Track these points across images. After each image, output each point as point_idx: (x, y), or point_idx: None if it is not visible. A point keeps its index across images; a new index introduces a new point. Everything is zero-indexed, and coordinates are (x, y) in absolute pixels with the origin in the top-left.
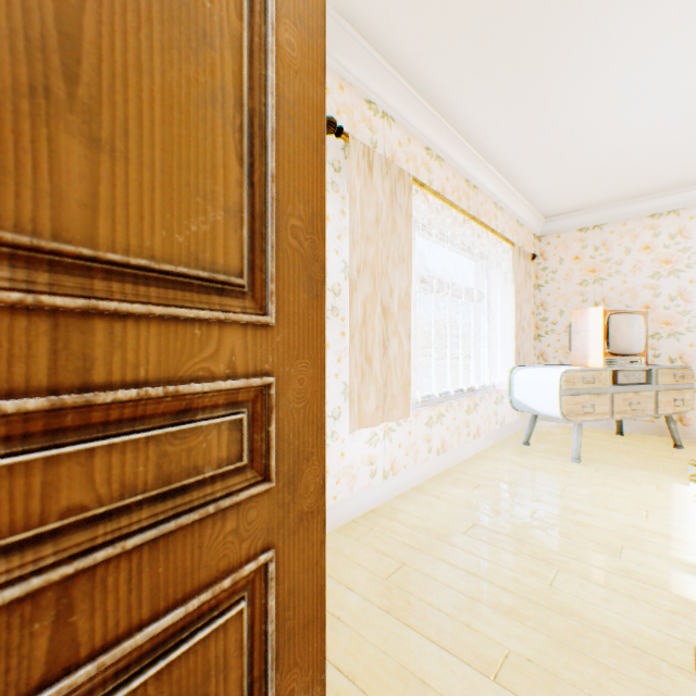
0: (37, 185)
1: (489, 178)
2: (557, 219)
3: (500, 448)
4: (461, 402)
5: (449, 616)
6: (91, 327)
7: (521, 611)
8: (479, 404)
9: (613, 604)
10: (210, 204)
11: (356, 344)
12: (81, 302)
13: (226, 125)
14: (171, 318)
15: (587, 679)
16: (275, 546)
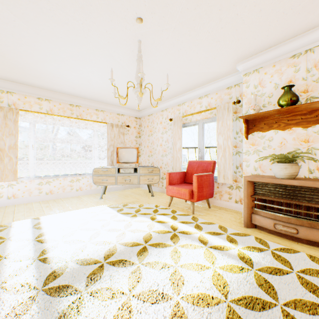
0: None
1: (86, 102)
2: (142, 111)
3: (91, 195)
4: (66, 178)
5: None
6: None
7: None
8: (82, 179)
9: None
10: None
11: None
12: None
13: None
14: None
15: None
16: None
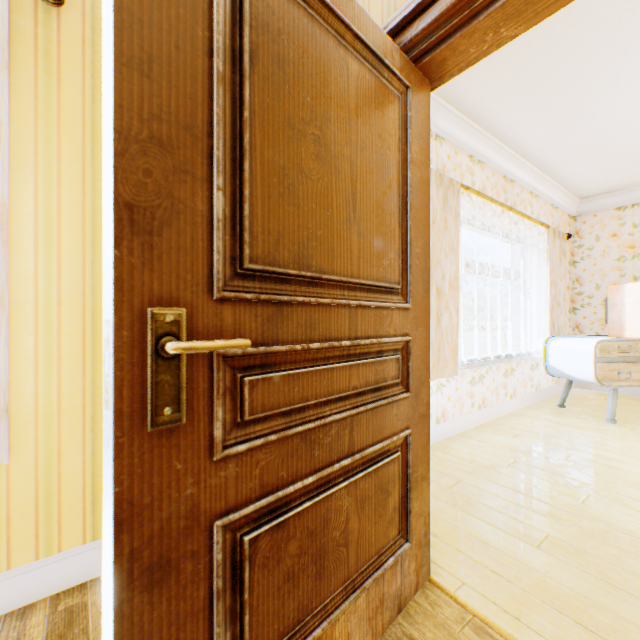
0: (347, 257)
1: (525, 172)
2: (593, 199)
3: (535, 409)
4: (499, 367)
5: (500, 512)
6: (357, 312)
7: (557, 515)
8: (515, 369)
9: (636, 518)
10: (389, 251)
11: None
12: (357, 302)
13: (394, 209)
14: (377, 307)
15: (609, 554)
16: (410, 428)
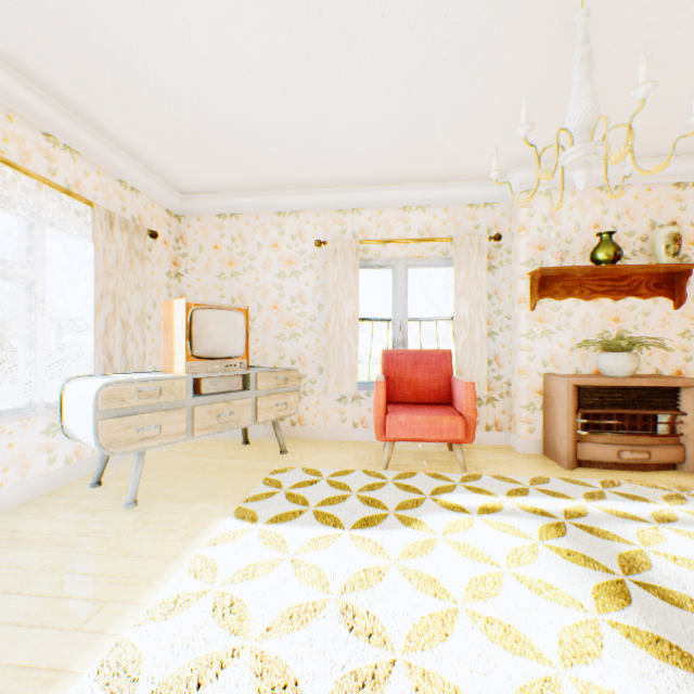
0: None
1: (9, 81)
2: (195, 197)
3: (38, 504)
4: None
5: None
6: None
7: None
8: None
9: None
10: None
11: None
12: None
13: None
14: None
15: None
16: None
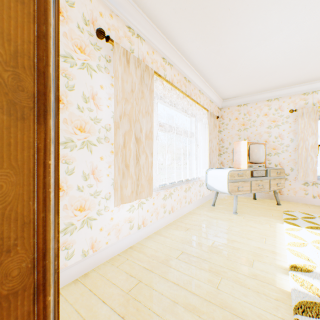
0: None
1: (196, 78)
2: (228, 100)
3: (201, 208)
4: (182, 187)
5: (159, 316)
6: None
7: (200, 308)
8: (191, 187)
9: (248, 297)
10: None
11: (119, 157)
12: None
13: None
14: None
15: None
16: None
